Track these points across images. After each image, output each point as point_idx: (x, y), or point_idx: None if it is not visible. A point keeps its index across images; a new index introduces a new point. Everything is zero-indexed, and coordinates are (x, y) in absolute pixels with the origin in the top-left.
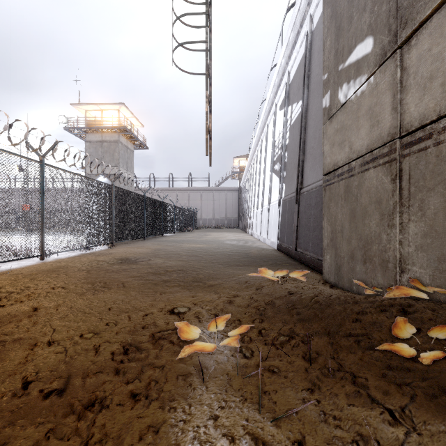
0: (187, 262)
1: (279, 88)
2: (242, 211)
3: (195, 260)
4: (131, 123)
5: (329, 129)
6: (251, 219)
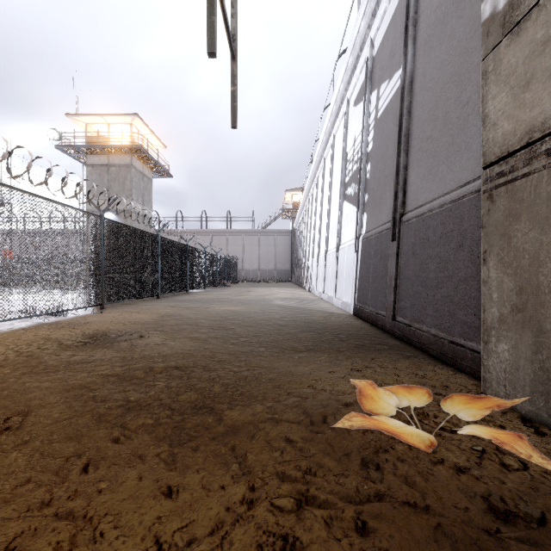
0: (203, 343)
1: (354, 72)
2: (297, 260)
3: (220, 337)
4: (148, 141)
5: (509, 54)
6: (309, 270)
